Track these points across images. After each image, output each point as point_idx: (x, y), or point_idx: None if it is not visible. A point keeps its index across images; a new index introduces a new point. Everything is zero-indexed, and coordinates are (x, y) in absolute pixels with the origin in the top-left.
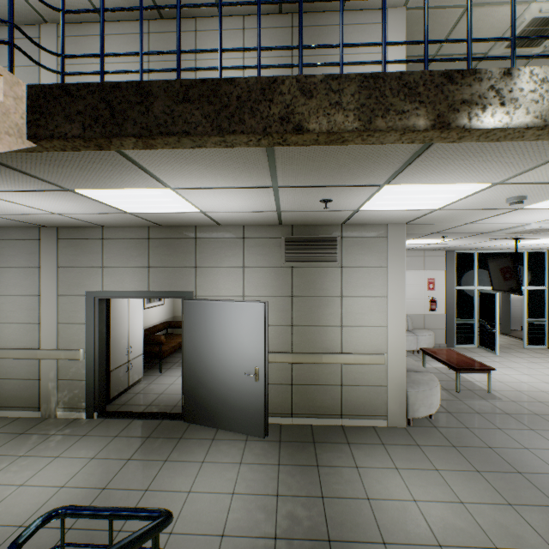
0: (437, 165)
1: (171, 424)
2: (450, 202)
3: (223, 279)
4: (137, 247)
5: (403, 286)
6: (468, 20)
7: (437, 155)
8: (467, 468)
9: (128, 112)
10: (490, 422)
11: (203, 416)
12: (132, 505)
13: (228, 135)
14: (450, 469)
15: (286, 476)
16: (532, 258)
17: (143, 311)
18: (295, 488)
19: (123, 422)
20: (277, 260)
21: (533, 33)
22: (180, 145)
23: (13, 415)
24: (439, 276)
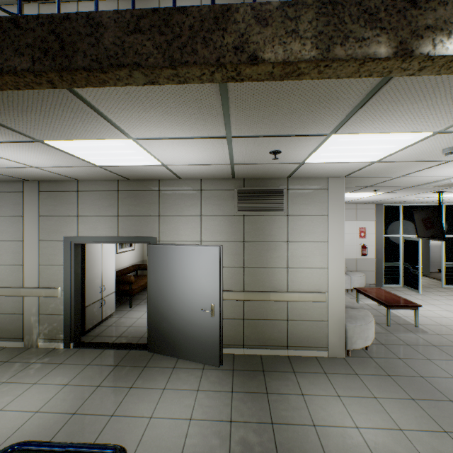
0: (385, 110)
1: (137, 353)
2: (389, 154)
3: (183, 226)
4: (108, 198)
5: (342, 232)
6: None
7: (387, 98)
8: (403, 396)
9: (77, 44)
10: (419, 353)
11: (165, 347)
12: (98, 430)
13: (180, 67)
14: (388, 397)
15: (238, 403)
16: (449, 210)
17: (116, 255)
18: (247, 414)
19: (95, 352)
20: (230, 209)
21: None
22: (132, 81)
23: (0, 345)
24: (369, 226)
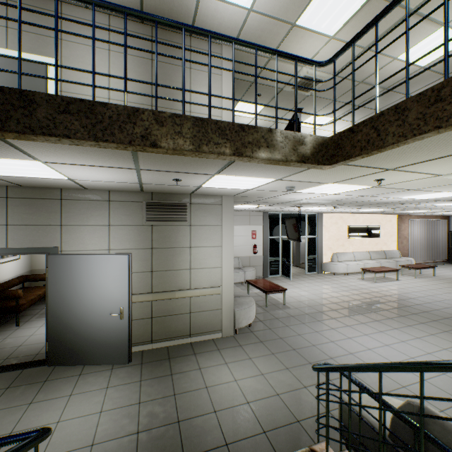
0: (243, 168)
1: (34, 371)
2: (257, 186)
3: (90, 235)
4: None
5: (232, 238)
6: (255, 92)
7: (242, 164)
8: (268, 353)
9: (11, 112)
10: (283, 323)
11: (70, 357)
12: None
13: (102, 142)
14: (258, 356)
15: (146, 388)
16: (310, 218)
17: None
18: (154, 394)
19: None
20: (139, 219)
21: (305, 84)
22: (60, 142)
23: None
24: (259, 229)
